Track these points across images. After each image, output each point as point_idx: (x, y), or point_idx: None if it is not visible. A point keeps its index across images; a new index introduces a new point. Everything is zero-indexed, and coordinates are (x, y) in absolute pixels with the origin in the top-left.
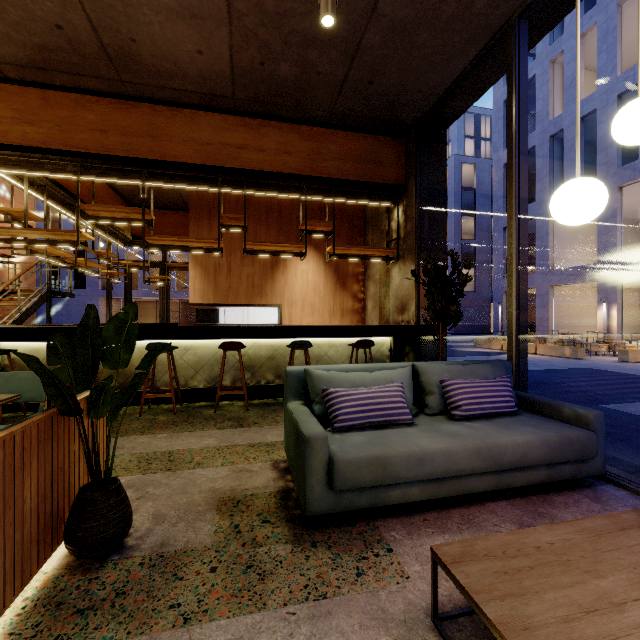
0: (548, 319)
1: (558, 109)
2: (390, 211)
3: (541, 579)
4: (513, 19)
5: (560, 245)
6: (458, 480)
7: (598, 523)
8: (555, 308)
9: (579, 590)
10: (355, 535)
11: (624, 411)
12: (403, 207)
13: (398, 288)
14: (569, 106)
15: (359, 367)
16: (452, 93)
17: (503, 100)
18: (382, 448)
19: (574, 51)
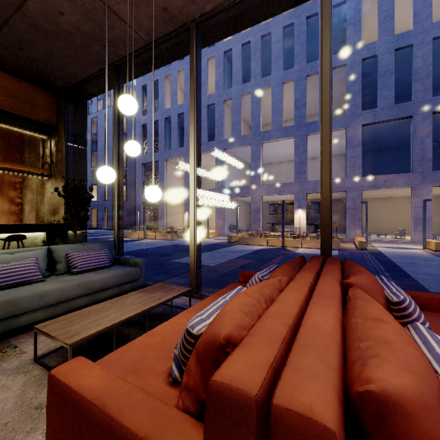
0: (164, 219)
1: (169, 104)
2: (45, 141)
3: (83, 319)
4: (116, 64)
5: (170, 179)
6: (68, 302)
7: (120, 297)
8: (167, 213)
9: (97, 317)
10: None
11: (179, 262)
12: (55, 141)
13: (51, 197)
14: (173, 105)
15: (2, 252)
16: (87, 83)
17: (142, 85)
18: (14, 295)
19: (175, 77)
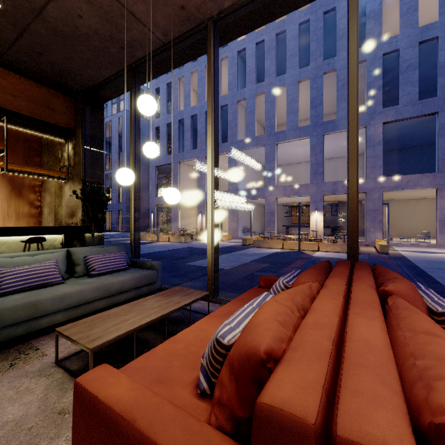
0: (177, 222)
1: (182, 106)
2: (63, 144)
3: (103, 322)
4: (132, 66)
5: (183, 181)
6: (87, 305)
7: (138, 301)
8: (181, 216)
9: (116, 321)
10: (12, 351)
11: (194, 265)
12: (73, 145)
13: (69, 200)
14: (186, 107)
15: (24, 254)
16: (104, 86)
17: (155, 88)
18: (35, 297)
19: (189, 79)
